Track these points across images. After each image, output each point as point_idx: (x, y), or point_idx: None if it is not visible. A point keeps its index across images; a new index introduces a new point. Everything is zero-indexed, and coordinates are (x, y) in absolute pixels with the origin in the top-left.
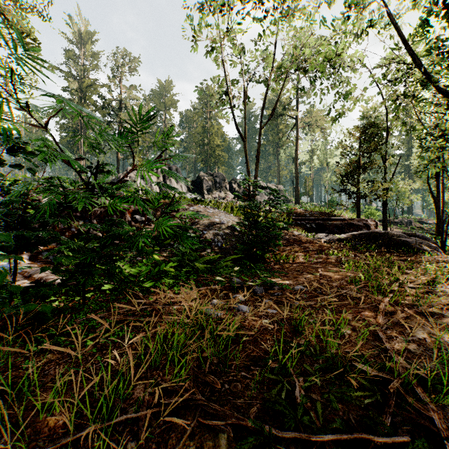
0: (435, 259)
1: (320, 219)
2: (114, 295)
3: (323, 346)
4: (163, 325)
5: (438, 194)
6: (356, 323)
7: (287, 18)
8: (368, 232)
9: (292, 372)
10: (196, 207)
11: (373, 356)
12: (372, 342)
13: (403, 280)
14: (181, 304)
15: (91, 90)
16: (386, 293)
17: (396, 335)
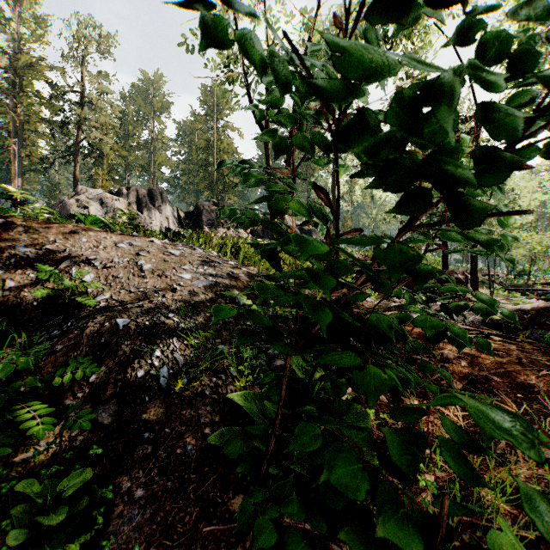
0: None
1: None
2: None
3: None
4: None
5: None
6: None
7: None
8: None
9: None
10: (142, 242)
11: None
12: None
13: None
14: None
15: (33, 73)
16: None
17: None
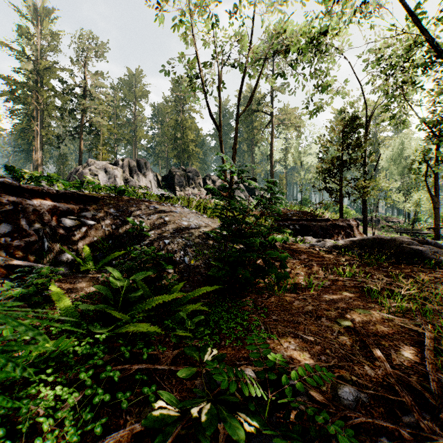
0: None
1: (303, 220)
2: None
3: None
4: None
5: (437, 193)
6: None
7: None
8: (371, 238)
9: None
10: (159, 205)
11: None
12: None
13: None
14: None
15: (49, 74)
16: None
17: None
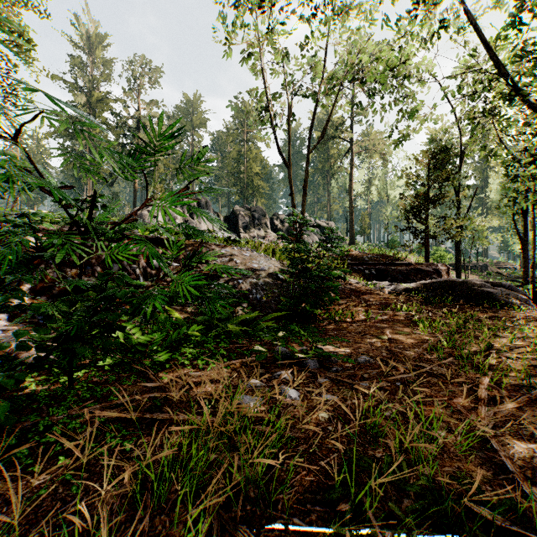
0: (528, 315)
1: (381, 264)
2: (116, 372)
3: (410, 461)
4: (178, 423)
5: (526, 234)
6: (449, 418)
7: (341, 17)
8: (442, 281)
9: (372, 521)
10: (230, 249)
11: (487, 479)
12: (480, 451)
13: (499, 349)
14: (206, 387)
15: (102, 106)
16: (484, 371)
17: (512, 440)
